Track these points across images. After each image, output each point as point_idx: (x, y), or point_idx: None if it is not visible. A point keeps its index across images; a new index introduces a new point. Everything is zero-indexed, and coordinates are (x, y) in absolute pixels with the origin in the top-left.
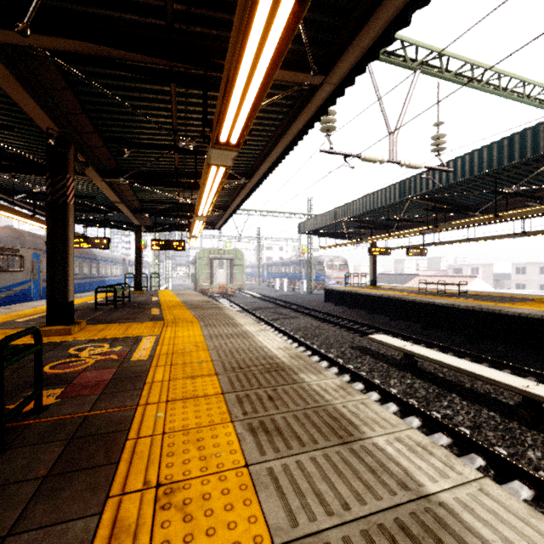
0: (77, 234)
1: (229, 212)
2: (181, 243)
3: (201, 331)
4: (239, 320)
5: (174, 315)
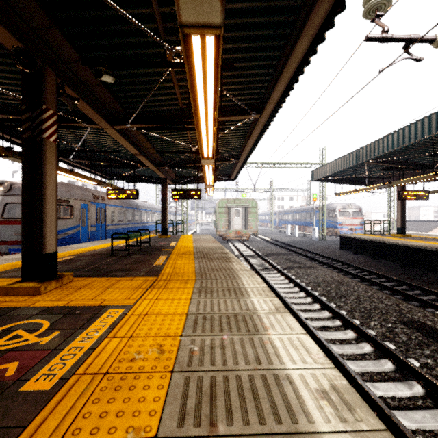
0: (117, 187)
1: (241, 161)
2: (197, 192)
3: (189, 304)
4: (245, 283)
5: (175, 267)
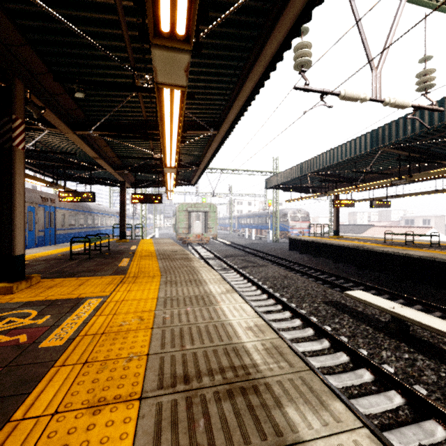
0: (70, 189)
1: (201, 168)
2: (158, 196)
3: (158, 292)
4: (204, 276)
5: (140, 267)
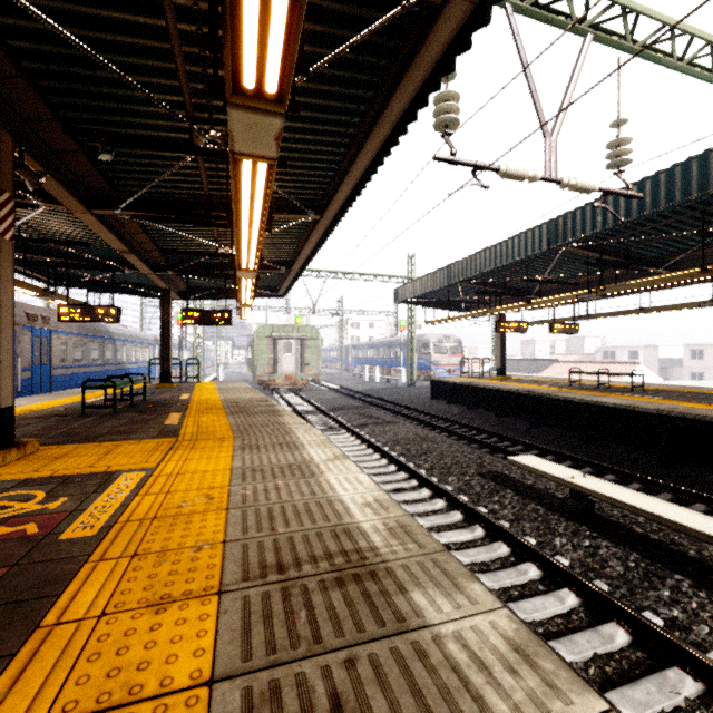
0: (76, 301)
1: (295, 270)
2: (225, 315)
3: (231, 461)
4: (301, 436)
5: (200, 426)
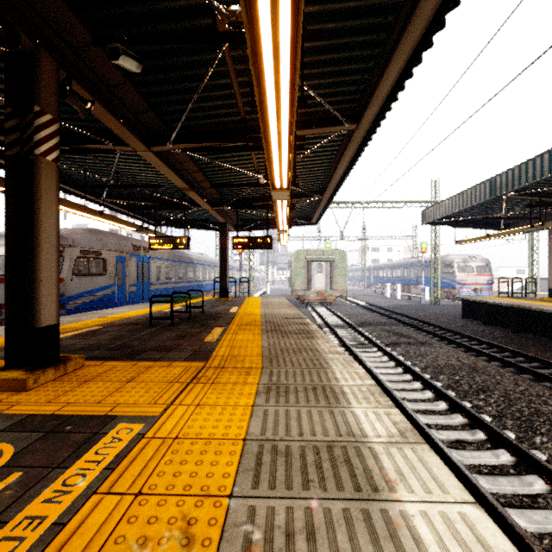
0: (164, 235)
1: (326, 197)
2: (267, 240)
3: (249, 417)
4: (340, 376)
5: (233, 346)
